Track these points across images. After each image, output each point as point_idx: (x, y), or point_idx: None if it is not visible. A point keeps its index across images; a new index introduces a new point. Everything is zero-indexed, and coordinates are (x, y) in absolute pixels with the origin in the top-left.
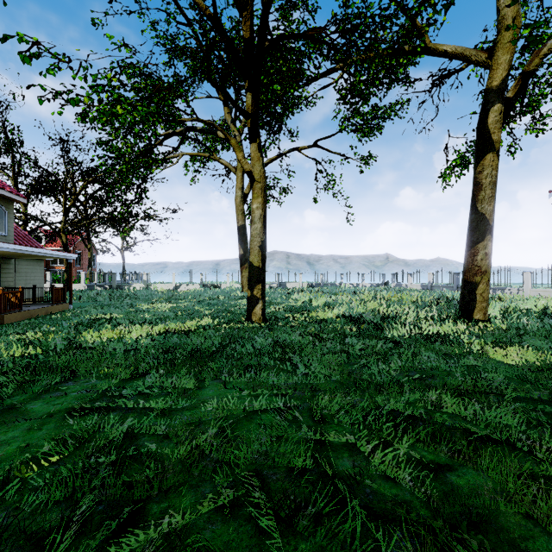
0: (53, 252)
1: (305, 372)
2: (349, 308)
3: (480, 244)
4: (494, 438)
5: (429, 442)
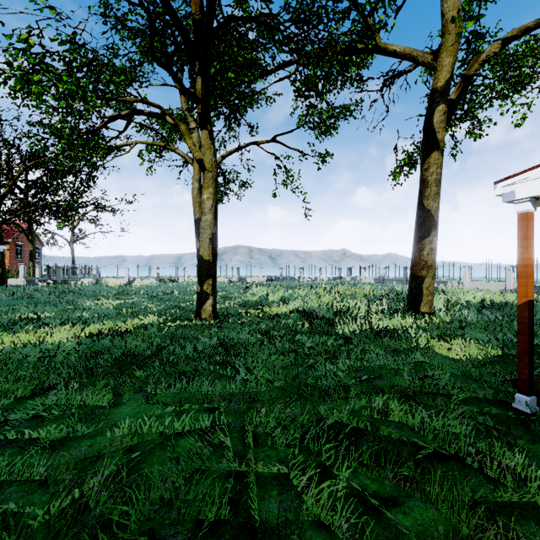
0: None
1: (247, 377)
2: (304, 302)
3: (427, 239)
4: (443, 453)
5: (373, 465)
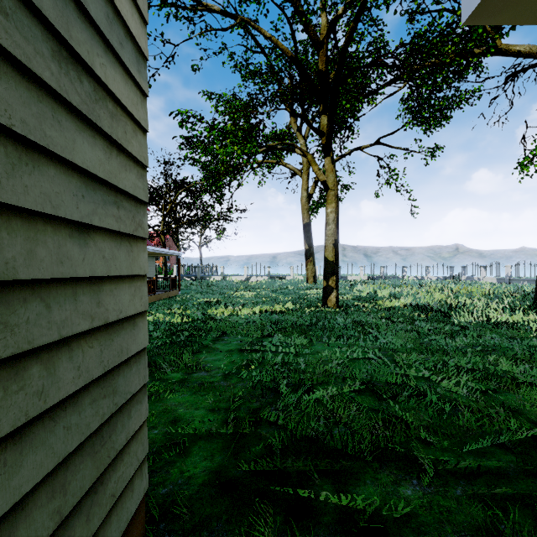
0: (171, 251)
1: (384, 341)
2: (416, 298)
3: None
4: (536, 384)
5: (483, 379)
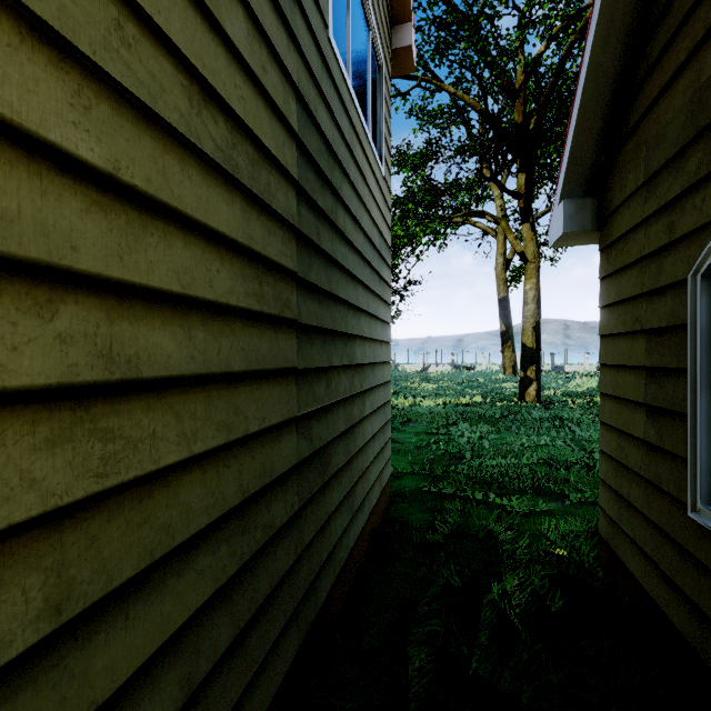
0: None
1: (582, 434)
2: None
3: None
4: None
5: None
